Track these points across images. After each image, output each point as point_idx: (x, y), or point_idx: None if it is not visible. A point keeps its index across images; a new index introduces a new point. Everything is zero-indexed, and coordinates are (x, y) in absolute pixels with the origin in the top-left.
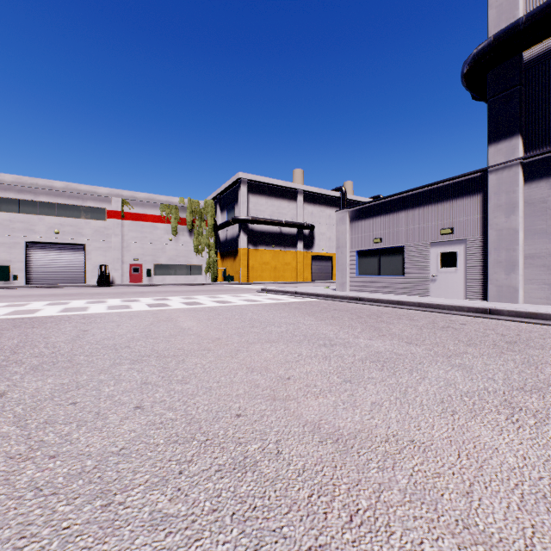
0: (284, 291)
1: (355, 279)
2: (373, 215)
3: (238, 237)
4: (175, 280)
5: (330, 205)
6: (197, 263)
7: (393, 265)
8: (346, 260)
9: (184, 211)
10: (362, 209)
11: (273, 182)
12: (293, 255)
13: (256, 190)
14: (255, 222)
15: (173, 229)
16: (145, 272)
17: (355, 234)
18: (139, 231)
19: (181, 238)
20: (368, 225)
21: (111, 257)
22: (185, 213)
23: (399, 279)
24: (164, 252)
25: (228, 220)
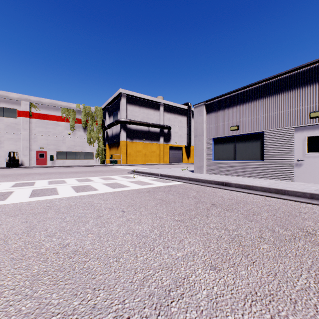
0: (150, 173)
1: (212, 163)
2: (229, 106)
3: (120, 133)
4: (72, 162)
5: (181, 114)
6: (90, 151)
7: (250, 150)
8: (203, 146)
9: (80, 113)
10: (219, 101)
11: (143, 96)
12: (157, 146)
13: (132, 102)
14: (131, 123)
15: (71, 126)
16: (49, 157)
17: (212, 124)
18: (44, 127)
19: (77, 132)
20: (224, 115)
21: (21, 146)
22: (80, 115)
23: (257, 163)
24: (64, 143)
25: (113, 122)
